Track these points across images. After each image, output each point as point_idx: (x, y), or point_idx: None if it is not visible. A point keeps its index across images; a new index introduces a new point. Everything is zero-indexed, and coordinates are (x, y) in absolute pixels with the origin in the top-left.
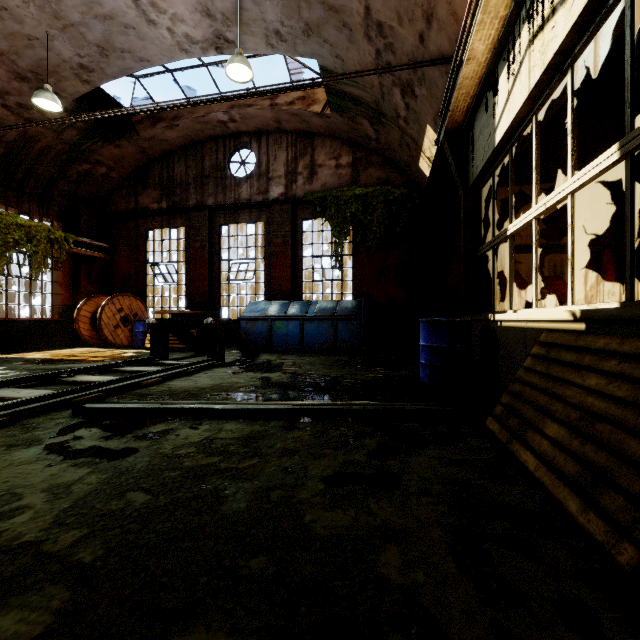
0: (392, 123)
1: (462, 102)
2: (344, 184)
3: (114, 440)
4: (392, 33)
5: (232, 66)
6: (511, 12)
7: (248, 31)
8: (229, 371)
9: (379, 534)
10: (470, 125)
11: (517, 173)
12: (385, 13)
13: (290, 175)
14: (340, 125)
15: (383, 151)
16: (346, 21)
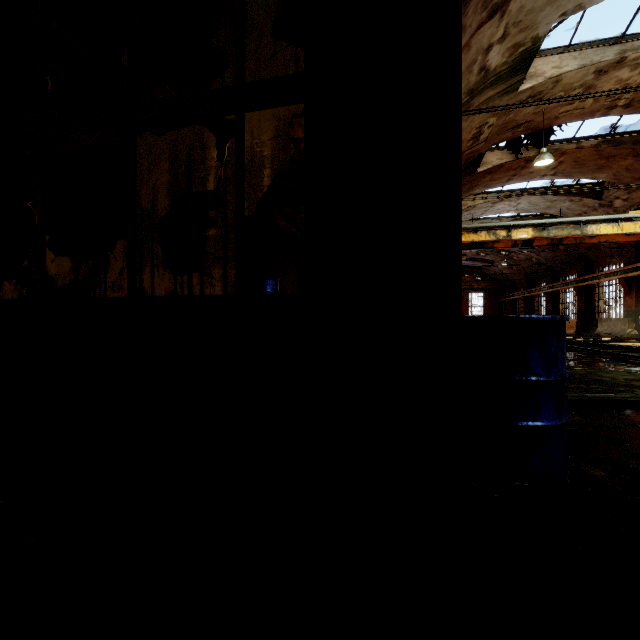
0: None
1: None
2: None
3: None
4: None
5: None
6: None
7: None
8: None
9: None
10: None
11: None
12: None
13: None
14: None
15: None
16: None
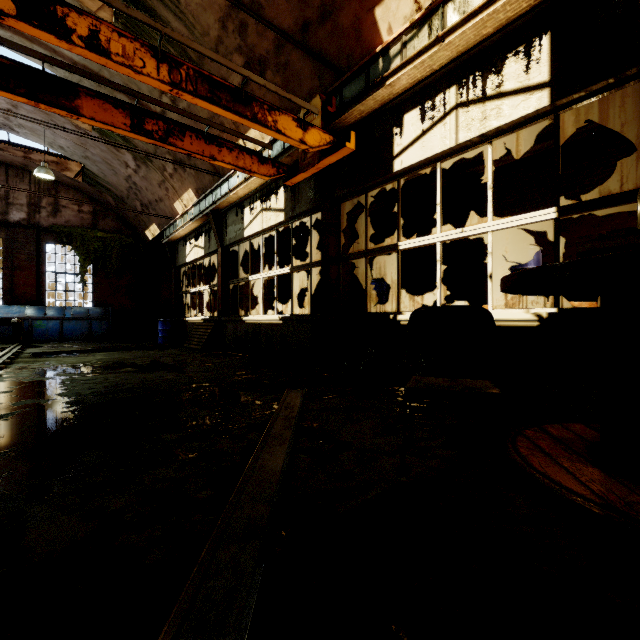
0: (131, 208)
1: (174, 238)
2: (86, 225)
3: (79, 355)
4: (141, 189)
5: (42, 173)
6: (190, 232)
7: (36, 136)
8: (45, 348)
9: (169, 352)
10: (177, 243)
11: (194, 266)
12: (140, 183)
13: (33, 206)
14: (87, 189)
15: (119, 213)
16: (115, 170)
